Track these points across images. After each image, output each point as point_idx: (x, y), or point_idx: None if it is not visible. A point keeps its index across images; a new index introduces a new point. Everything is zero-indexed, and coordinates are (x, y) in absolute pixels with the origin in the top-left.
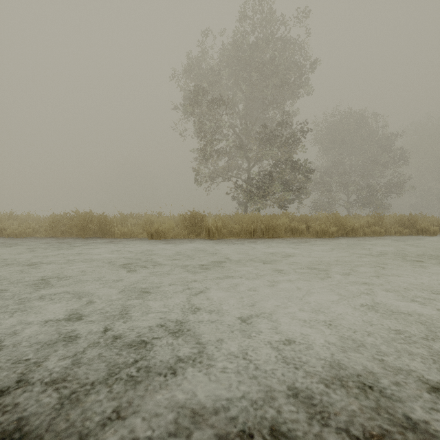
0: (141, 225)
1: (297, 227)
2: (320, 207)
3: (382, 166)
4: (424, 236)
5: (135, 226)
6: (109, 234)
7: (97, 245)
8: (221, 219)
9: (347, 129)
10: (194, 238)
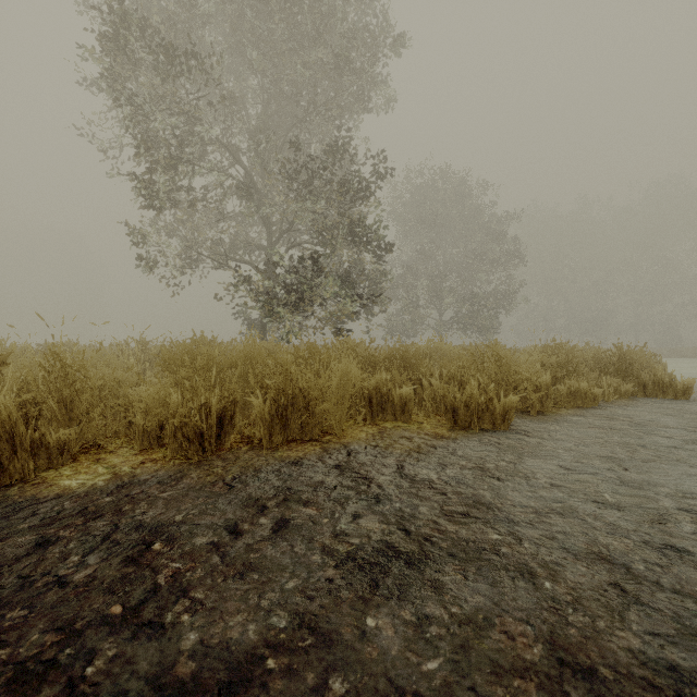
0: None
1: (386, 389)
2: (398, 330)
3: (490, 266)
4: (672, 402)
5: None
6: None
7: None
8: (64, 372)
9: (441, 201)
10: None
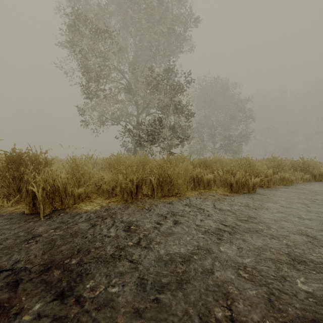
0: None
1: (200, 176)
2: (194, 152)
3: (237, 122)
4: None
5: None
6: None
7: None
8: (77, 166)
9: (214, 92)
10: (3, 209)
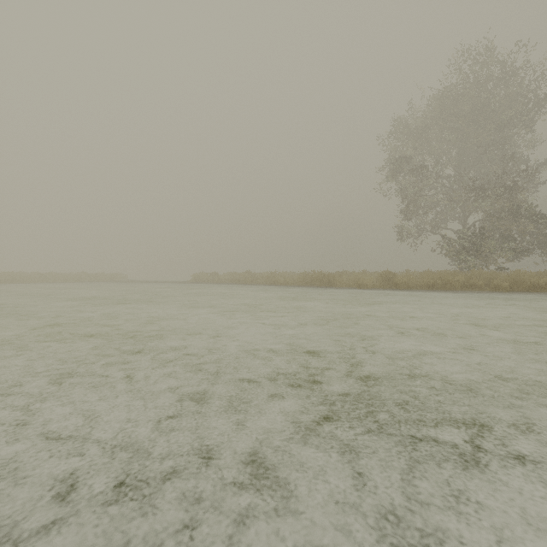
0: (352, 279)
1: (476, 282)
2: None
3: None
4: None
5: (346, 280)
6: (333, 284)
7: (332, 289)
8: (407, 276)
9: None
10: (386, 288)
